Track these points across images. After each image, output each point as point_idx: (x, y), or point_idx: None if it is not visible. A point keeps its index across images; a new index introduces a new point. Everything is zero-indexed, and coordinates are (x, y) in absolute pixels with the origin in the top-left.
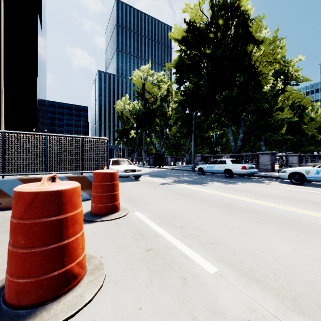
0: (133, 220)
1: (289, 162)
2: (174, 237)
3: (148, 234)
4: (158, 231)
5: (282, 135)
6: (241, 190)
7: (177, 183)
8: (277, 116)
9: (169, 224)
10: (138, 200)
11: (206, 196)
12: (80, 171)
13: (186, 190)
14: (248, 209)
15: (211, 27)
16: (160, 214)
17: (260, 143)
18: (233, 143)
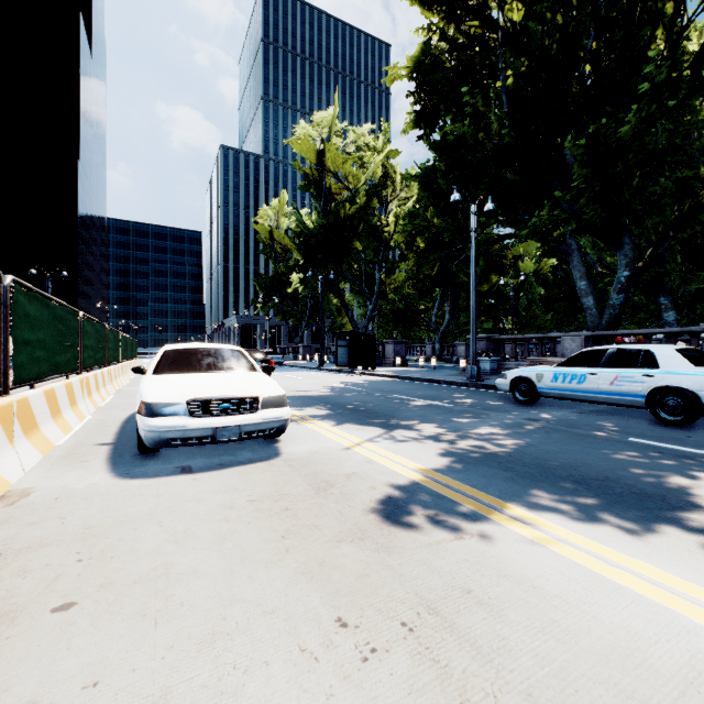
0: None
1: None
2: None
3: None
4: None
5: None
6: None
7: (493, 492)
8: None
9: None
10: None
11: None
12: None
13: None
14: None
15: None
16: None
17: (659, 301)
18: (590, 300)
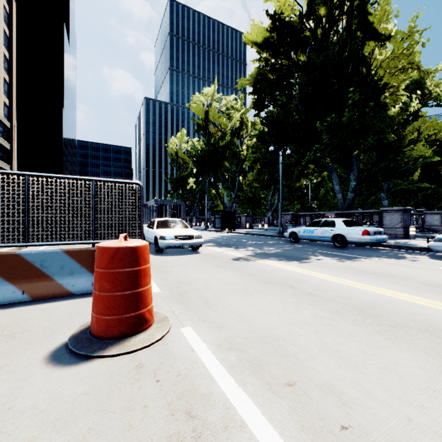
0: (176, 354)
1: (427, 223)
2: (280, 434)
3: (209, 418)
4: (235, 404)
5: (413, 182)
6: (374, 274)
7: (259, 258)
8: (410, 153)
9: (260, 374)
10: (193, 294)
11: (318, 286)
12: (91, 240)
13: (277, 272)
14: (419, 323)
15: (308, 20)
16: (235, 336)
17: (380, 195)
18: (340, 195)
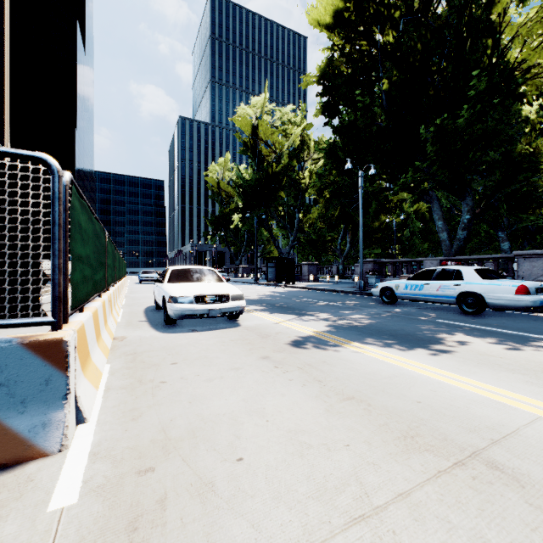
0: None
1: None
2: None
3: None
4: None
5: None
6: None
7: (348, 338)
8: None
9: None
10: (178, 536)
11: None
12: None
13: (408, 387)
14: None
15: None
16: None
17: (498, 234)
18: (444, 235)
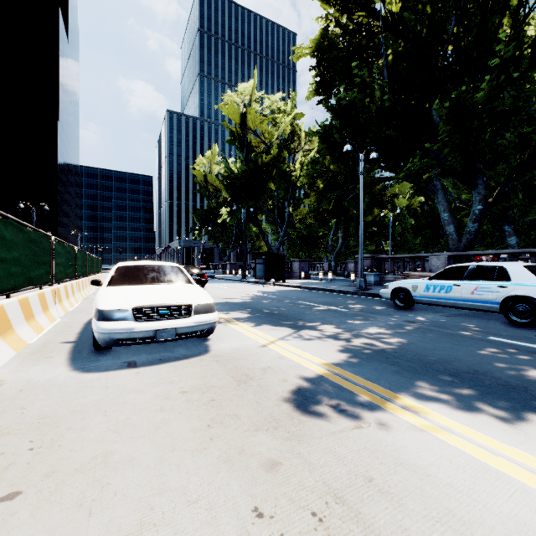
0: None
1: None
2: None
3: None
4: None
5: None
6: None
7: (384, 384)
8: None
9: None
10: None
11: None
12: None
13: None
14: None
15: None
16: None
17: (504, 228)
18: (451, 228)
